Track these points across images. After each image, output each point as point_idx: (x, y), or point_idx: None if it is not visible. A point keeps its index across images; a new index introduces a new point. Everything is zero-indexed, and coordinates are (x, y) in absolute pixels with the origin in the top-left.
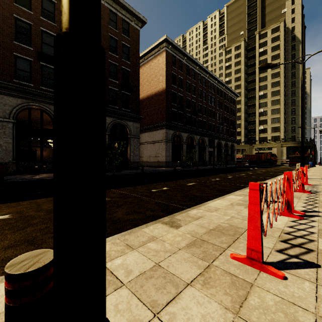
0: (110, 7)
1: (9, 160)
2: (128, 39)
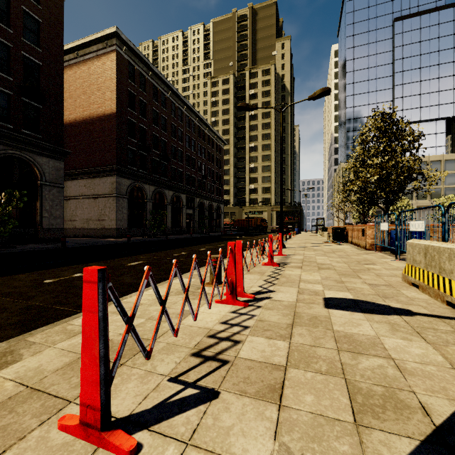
0: None
1: None
2: (36, 6)
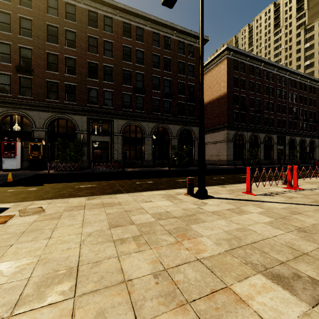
0: (179, 38)
1: (120, 159)
2: (192, 59)
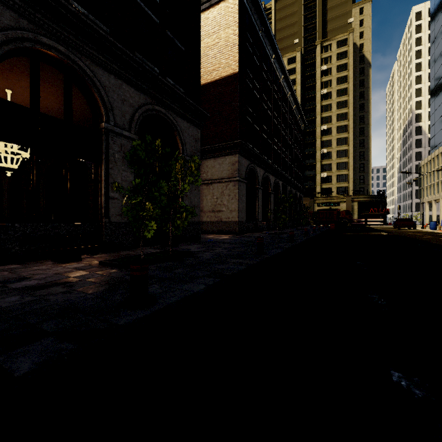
0: None
1: None
2: None
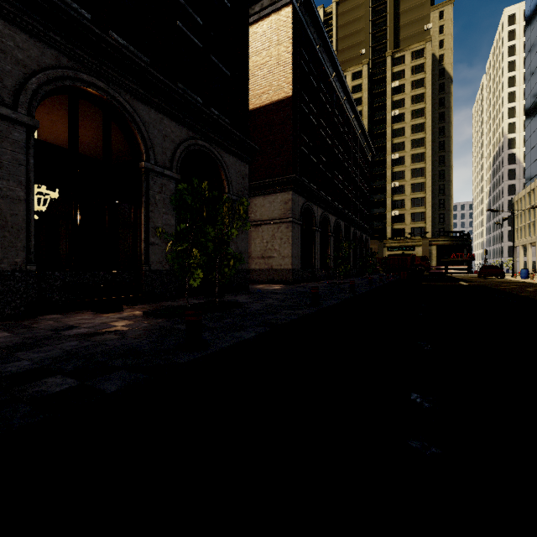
0: None
1: None
2: None
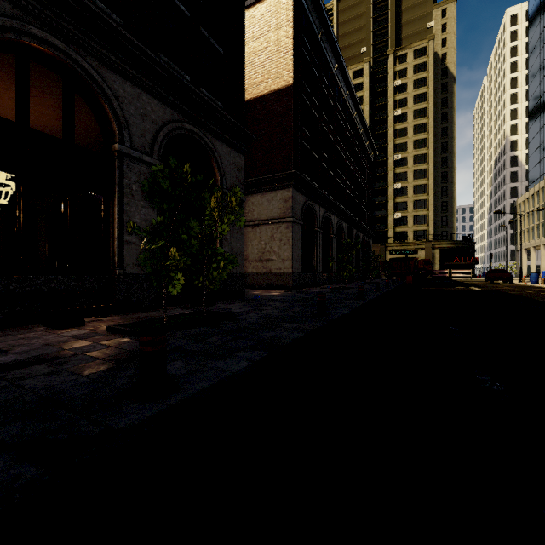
0: None
1: None
2: None
